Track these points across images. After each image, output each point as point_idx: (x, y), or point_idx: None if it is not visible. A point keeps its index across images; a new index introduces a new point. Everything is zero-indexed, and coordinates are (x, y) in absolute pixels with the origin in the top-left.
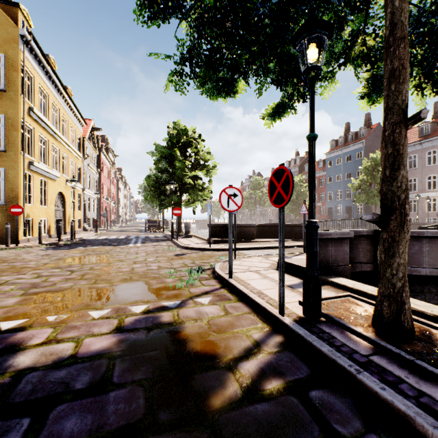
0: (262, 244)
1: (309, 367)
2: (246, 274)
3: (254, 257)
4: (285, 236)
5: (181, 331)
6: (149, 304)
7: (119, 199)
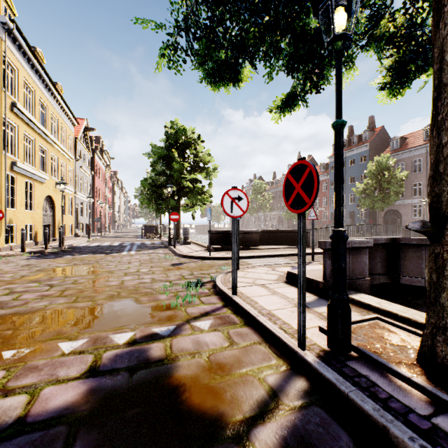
0: (266, 252)
1: (350, 436)
2: (252, 288)
3: (259, 267)
4: (289, 243)
5: (174, 373)
6: (136, 331)
7: (115, 203)
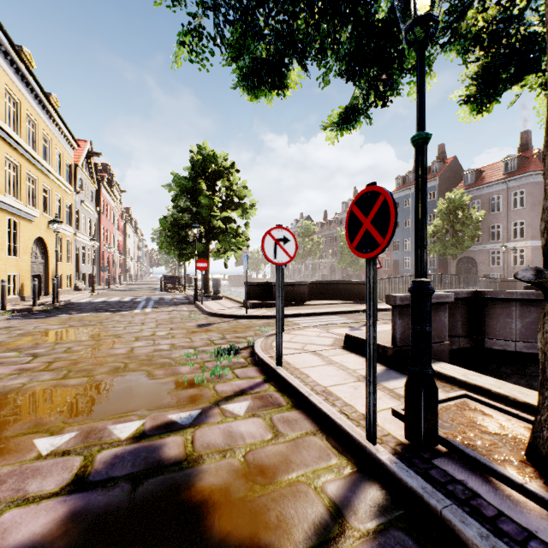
0: (317, 308)
1: None
2: (301, 357)
3: (309, 329)
4: (345, 297)
5: (196, 482)
6: (146, 419)
7: (127, 248)
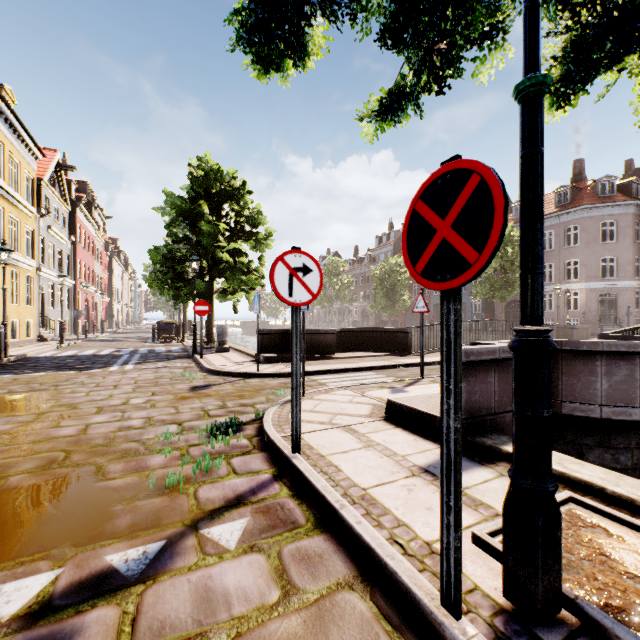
0: (348, 363)
1: None
2: (329, 435)
3: (339, 391)
4: (381, 348)
5: None
6: (63, 568)
7: (114, 288)
